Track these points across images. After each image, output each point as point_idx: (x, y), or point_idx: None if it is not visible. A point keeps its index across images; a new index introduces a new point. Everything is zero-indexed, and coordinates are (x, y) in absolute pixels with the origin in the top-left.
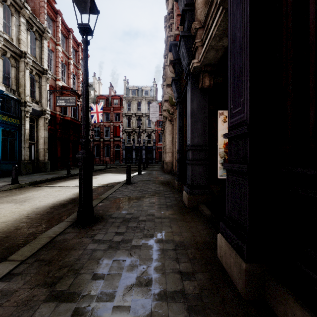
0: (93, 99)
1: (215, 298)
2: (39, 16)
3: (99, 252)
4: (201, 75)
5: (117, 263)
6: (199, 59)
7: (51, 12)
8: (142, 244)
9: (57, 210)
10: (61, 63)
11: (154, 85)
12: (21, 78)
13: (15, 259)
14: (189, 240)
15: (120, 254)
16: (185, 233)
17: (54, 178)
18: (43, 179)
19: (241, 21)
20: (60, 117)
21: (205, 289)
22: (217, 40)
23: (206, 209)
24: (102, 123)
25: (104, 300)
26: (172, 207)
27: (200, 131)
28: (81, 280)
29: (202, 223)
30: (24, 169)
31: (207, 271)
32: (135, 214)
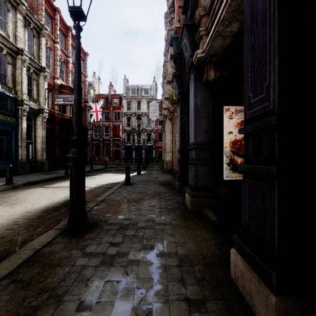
0: (93, 99)
1: None
2: (37, 12)
3: (90, 269)
4: (205, 67)
5: (109, 286)
6: (204, 49)
7: (49, 9)
8: (141, 259)
9: (49, 214)
10: (60, 61)
11: (154, 85)
12: (17, 75)
13: None
14: (195, 254)
15: (114, 272)
16: (190, 244)
17: (51, 178)
18: (40, 179)
19: None
20: (59, 116)
21: None
22: (225, 25)
23: (211, 214)
24: (101, 122)
25: None
26: (174, 211)
27: (205, 128)
28: (63, 312)
29: (209, 231)
30: (20, 168)
31: (220, 297)
32: (133, 219)
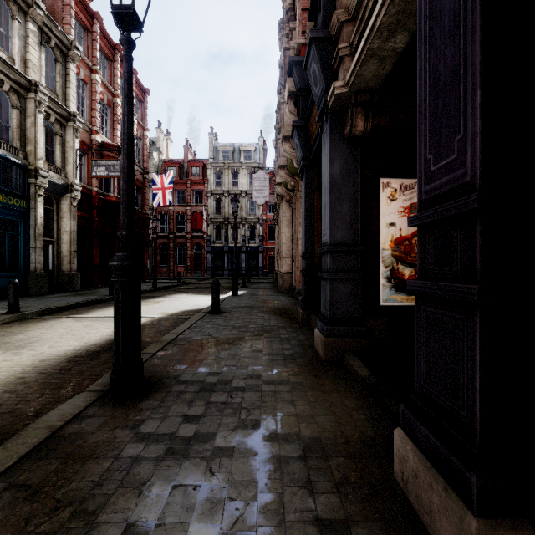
0: (158, 167)
1: None
2: (62, 21)
3: (146, 465)
4: (349, 111)
5: (180, 495)
6: (347, 80)
7: (83, 15)
8: (237, 446)
9: (79, 364)
10: (101, 104)
11: (261, 143)
12: (28, 127)
13: None
14: (331, 436)
15: (189, 470)
16: (322, 418)
17: (85, 302)
18: (66, 303)
19: None
20: (99, 197)
21: None
22: (384, 38)
23: (359, 365)
24: (172, 207)
25: None
26: (295, 359)
27: (347, 217)
28: None
29: (355, 395)
30: (34, 286)
31: (376, 517)
32: (224, 374)
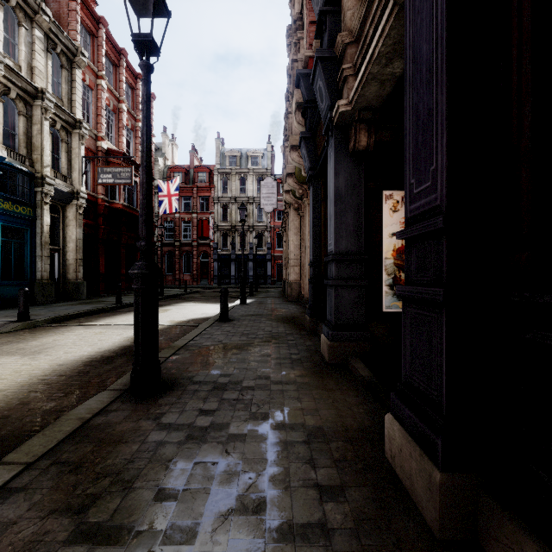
0: (163, 173)
1: (383, 538)
2: (68, 26)
3: (170, 447)
4: (353, 128)
5: (201, 469)
6: (350, 99)
7: (89, 20)
8: (248, 433)
9: (96, 368)
10: (106, 110)
11: (268, 149)
12: (35, 134)
13: (16, 460)
14: (333, 425)
15: (208, 451)
16: (325, 411)
17: (93, 310)
18: (74, 312)
19: (432, 22)
20: (105, 204)
21: (364, 519)
22: (383, 64)
23: (362, 367)
24: (178, 214)
25: (177, 541)
26: (301, 363)
27: (352, 228)
28: (135, 502)
29: (356, 393)
30: (40, 294)
31: (367, 483)
32: (235, 375)
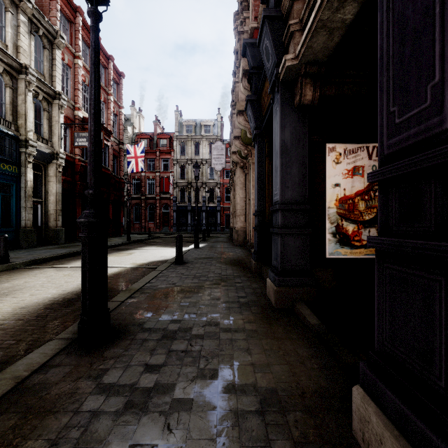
0: (131, 139)
1: None
2: (49, 13)
3: (105, 420)
4: (299, 82)
5: None
6: (297, 53)
7: (67, 9)
8: (195, 398)
9: (55, 311)
10: (83, 85)
11: (218, 119)
12: (20, 104)
13: None
14: (287, 387)
15: (147, 426)
16: (277, 367)
17: (67, 253)
18: (51, 255)
19: None
20: (81, 164)
21: None
22: (334, 9)
23: (309, 313)
24: (143, 173)
25: None
26: (249, 307)
27: (297, 178)
28: None
29: (306, 343)
30: (24, 240)
31: None
32: (185, 321)
